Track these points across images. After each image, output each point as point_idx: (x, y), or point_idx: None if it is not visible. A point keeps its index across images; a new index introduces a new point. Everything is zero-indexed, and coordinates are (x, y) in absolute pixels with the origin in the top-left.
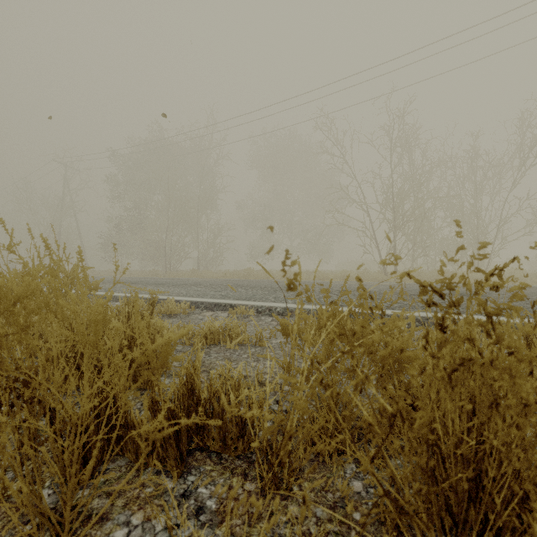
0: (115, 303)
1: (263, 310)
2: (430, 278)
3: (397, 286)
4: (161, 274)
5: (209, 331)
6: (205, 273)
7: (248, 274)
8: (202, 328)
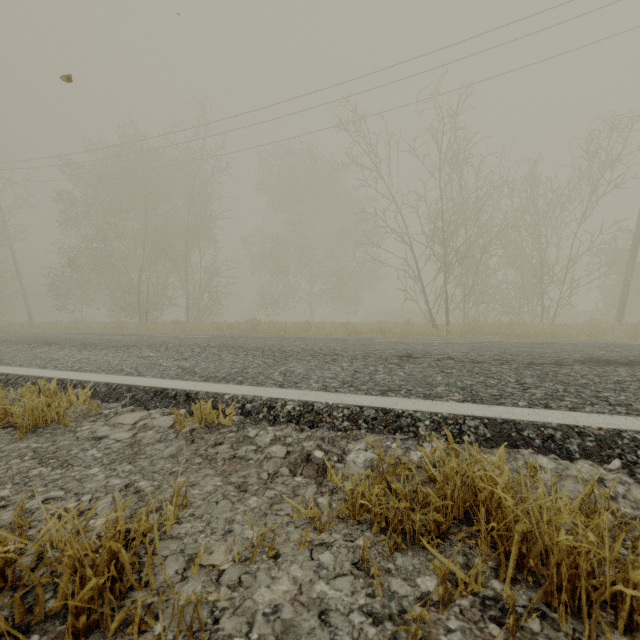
0: None
1: (256, 409)
2: (490, 331)
3: (481, 346)
4: (133, 328)
5: None
6: (194, 325)
7: (253, 327)
8: None
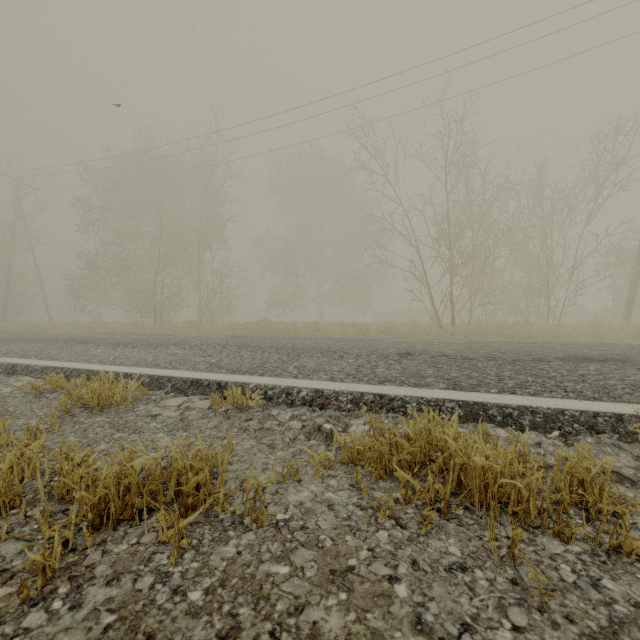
0: (20, 379)
1: (276, 395)
2: (495, 331)
3: (477, 345)
4: (149, 328)
5: (112, 487)
6: (208, 325)
7: (264, 327)
8: (106, 471)
